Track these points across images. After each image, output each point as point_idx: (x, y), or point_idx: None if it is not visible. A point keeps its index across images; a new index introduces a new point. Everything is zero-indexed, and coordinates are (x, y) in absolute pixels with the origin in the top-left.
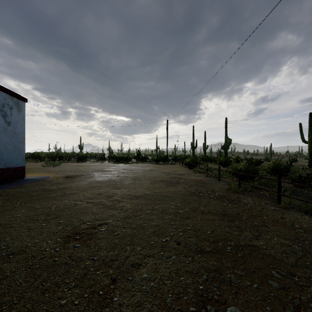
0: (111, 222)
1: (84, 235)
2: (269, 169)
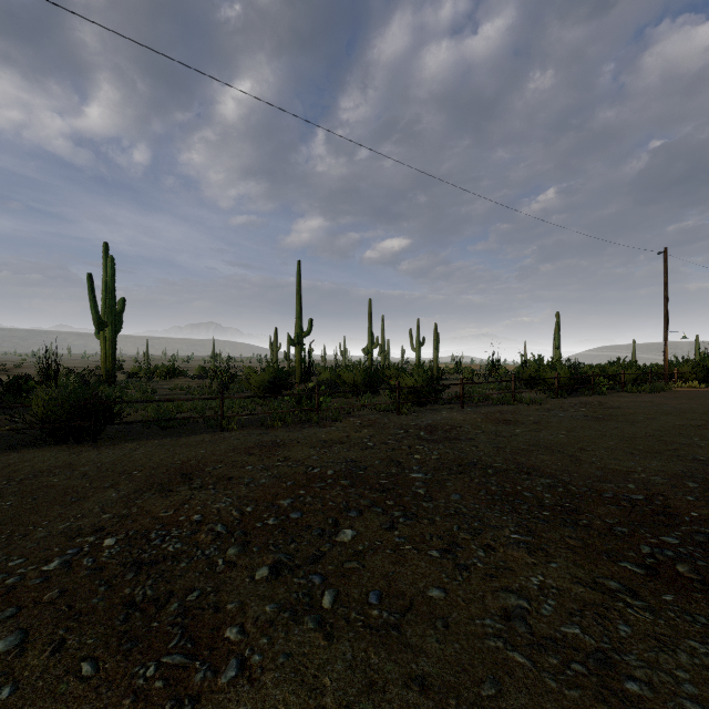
0: None
1: None
2: (269, 385)
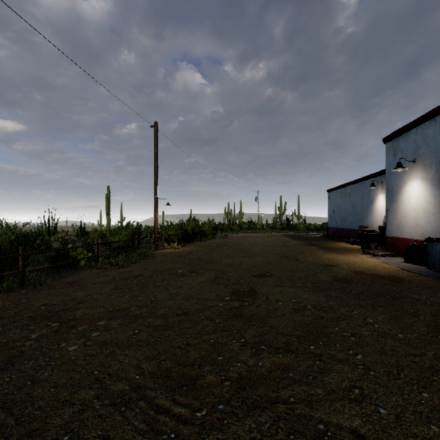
0: (220, 303)
1: (242, 294)
2: None
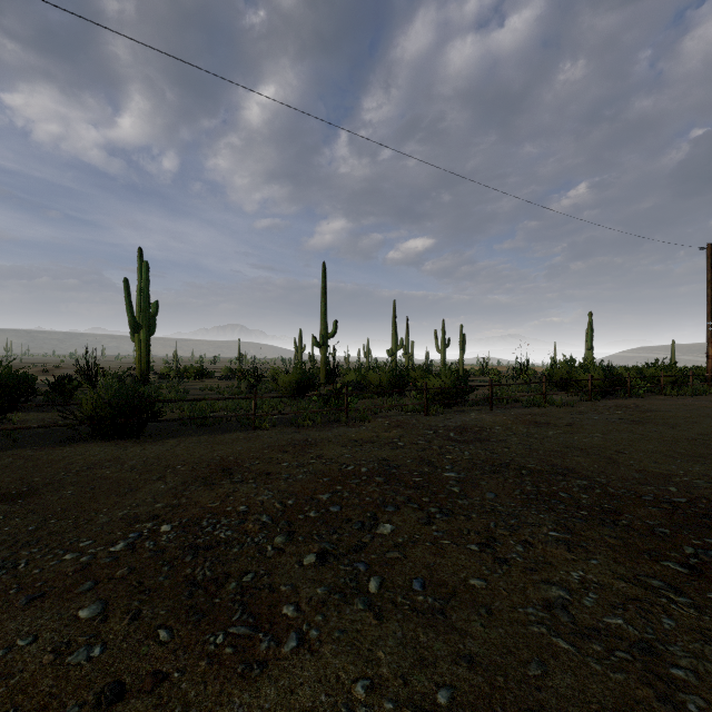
0: None
1: None
2: (296, 386)
